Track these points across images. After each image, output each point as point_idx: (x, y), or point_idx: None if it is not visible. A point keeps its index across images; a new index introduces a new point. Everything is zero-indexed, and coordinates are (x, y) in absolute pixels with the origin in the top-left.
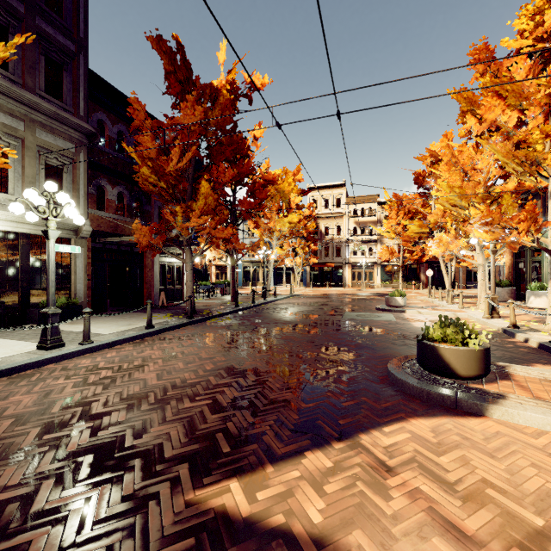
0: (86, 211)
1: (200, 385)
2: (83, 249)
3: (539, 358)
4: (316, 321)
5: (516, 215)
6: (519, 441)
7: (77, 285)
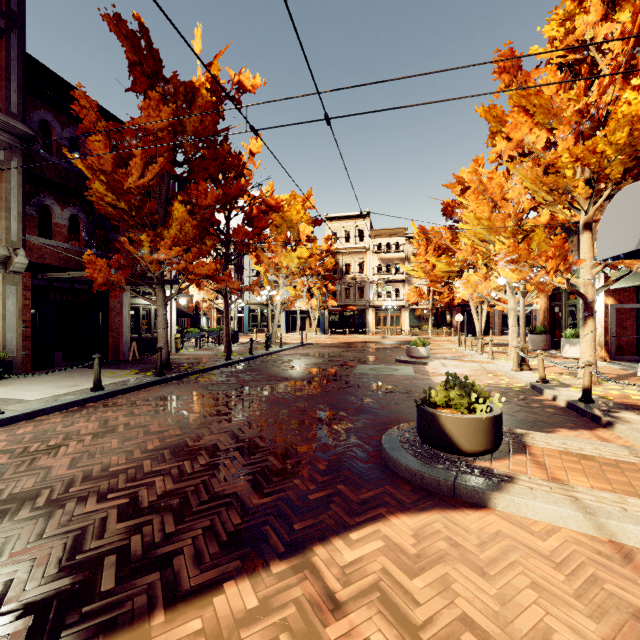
0: (21, 237)
1: (125, 474)
2: (17, 287)
3: (565, 421)
4: (319, 377)
5: (545, 252)
6: (522, 545)
7: (6, 334)
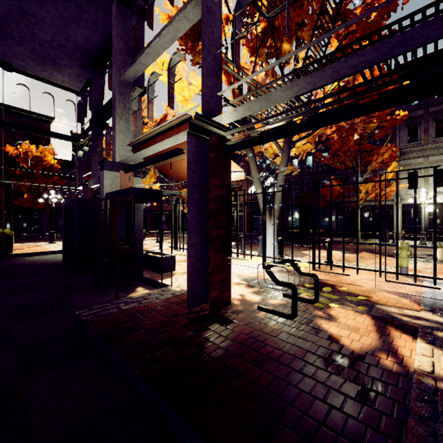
0: None
1: None
2: None
3: None
4: None
5: None
6: None
7: None
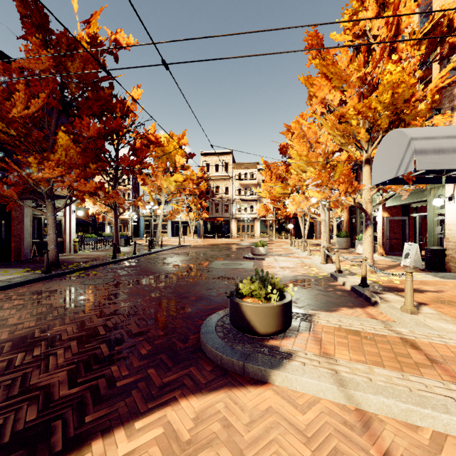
0: None
1: None
2: None
3: (347, 301)
4: (181, 271)
5: (339, 179)
6: (285, 420)
7: None
